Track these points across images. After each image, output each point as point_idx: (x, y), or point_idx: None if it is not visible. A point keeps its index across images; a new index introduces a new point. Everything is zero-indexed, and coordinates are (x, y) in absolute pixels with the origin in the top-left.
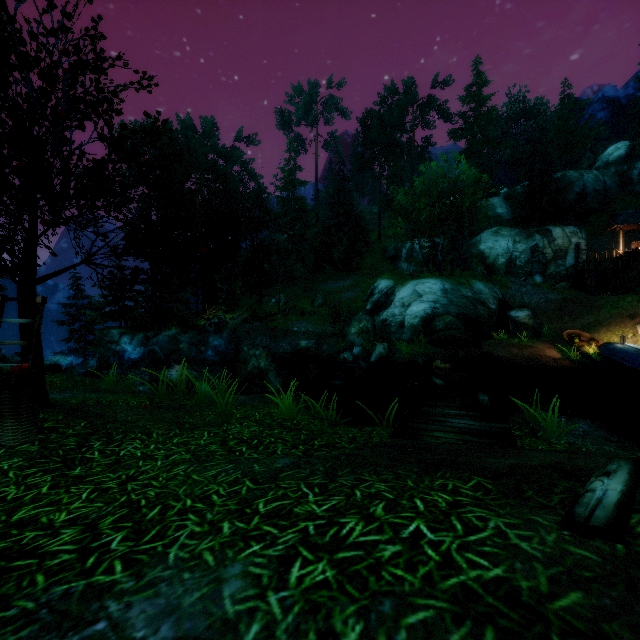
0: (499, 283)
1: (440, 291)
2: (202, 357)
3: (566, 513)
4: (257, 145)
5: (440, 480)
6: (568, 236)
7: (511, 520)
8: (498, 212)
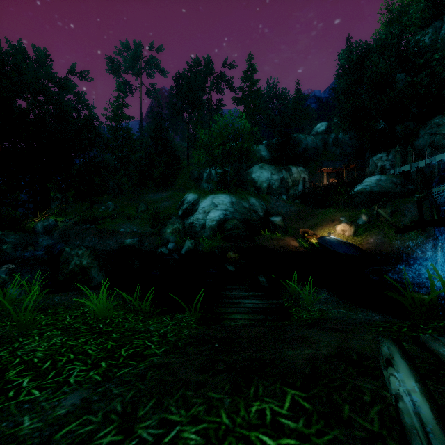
0: (264, 199)
1: (229, 203)
2: (28, 256)
3: None
4: (89, 81)
5: (255, 403)
6: (299, 173)
7: None
8: (262, 154)
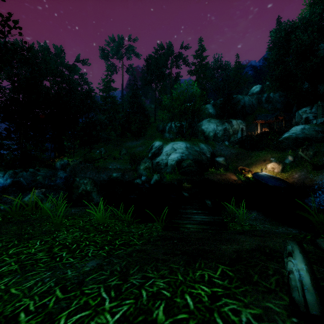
0: (211, 144)
1: (185, 148)
2: (52, 184)
3: (290, 301)
4: (88, 65)
5: (199, 271)
6: (238, 124)
7: (255, 310)
8: (210, 111)
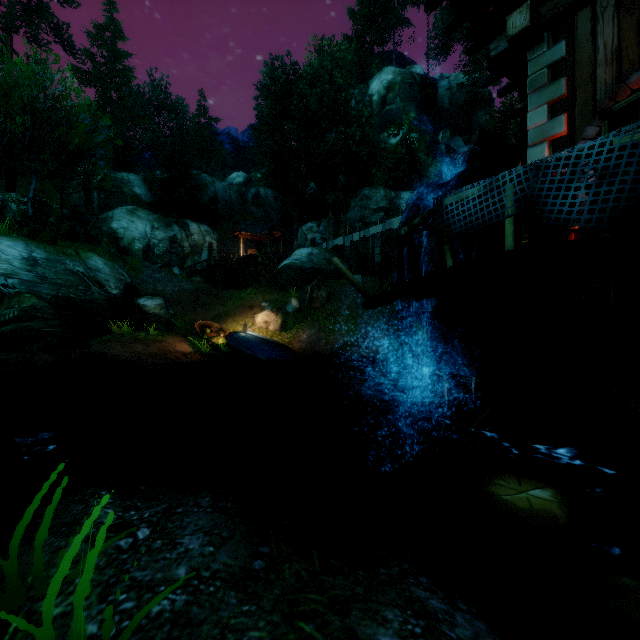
0: (128, 264)
1: (23, 259)
2: None
3: None
4: None
5: None
6: (203, 234)
7: None
8: (136, 192)
